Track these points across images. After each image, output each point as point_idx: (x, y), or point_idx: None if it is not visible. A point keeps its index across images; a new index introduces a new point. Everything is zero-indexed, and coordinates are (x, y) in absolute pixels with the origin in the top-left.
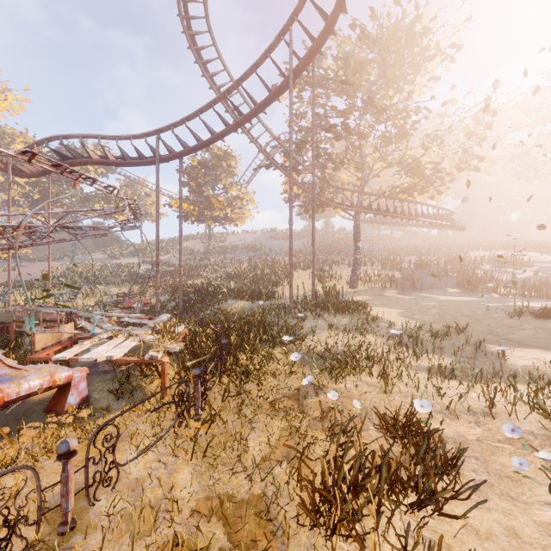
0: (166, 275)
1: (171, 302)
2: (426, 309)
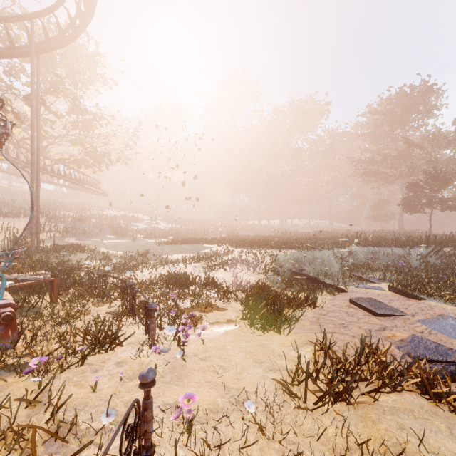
0: None
1: None
2: (117, 246)
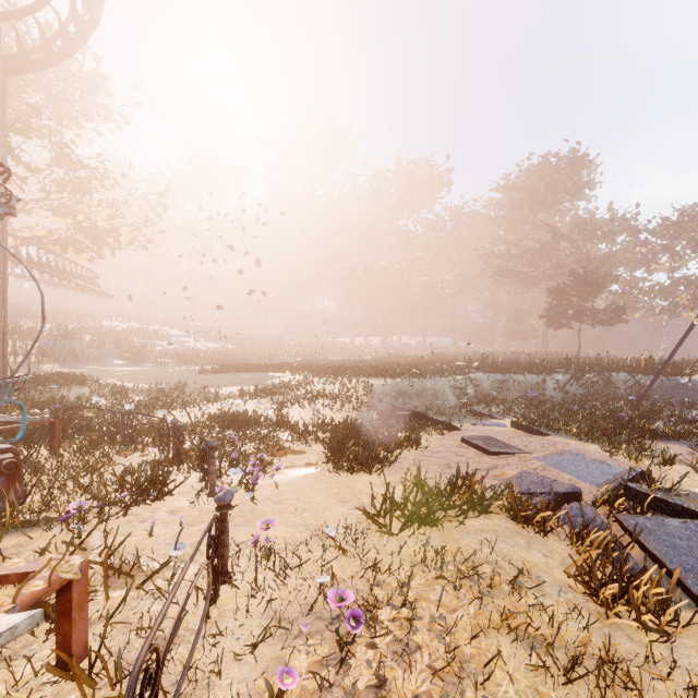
0: None
1: None
2: (133, 377)
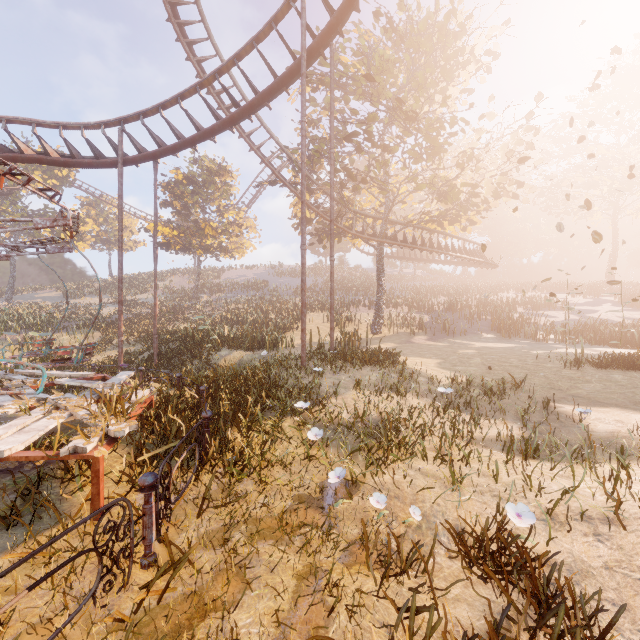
0: (141, 318)
1: (144, 353)
2: (467, 358)
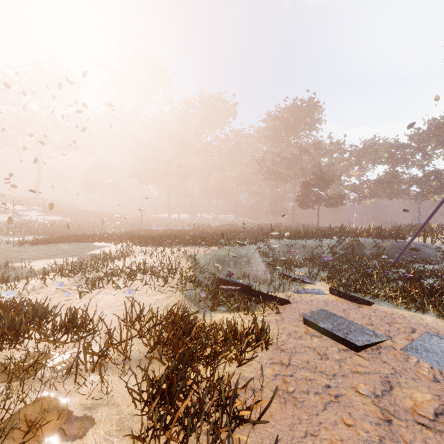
0: None
1: None
2: None
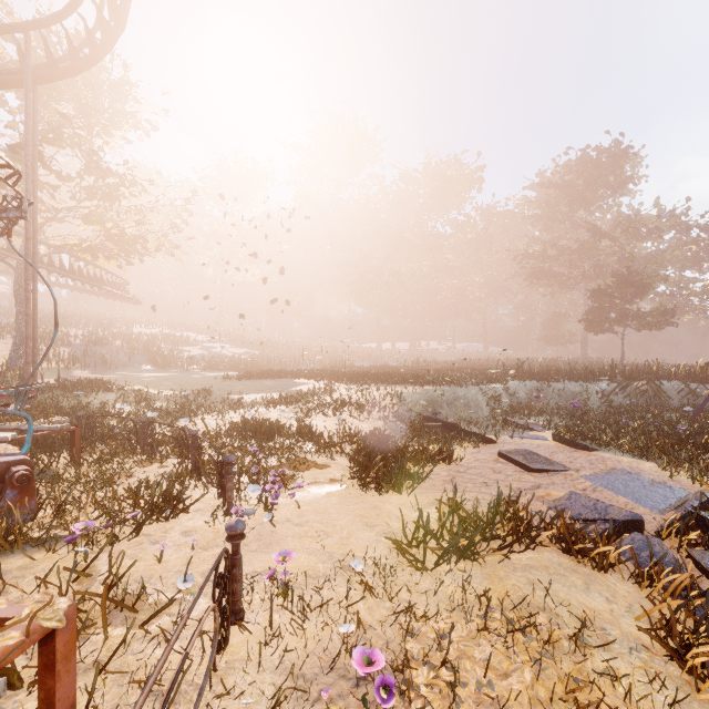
0: None
1: None
2: (159, 383)
